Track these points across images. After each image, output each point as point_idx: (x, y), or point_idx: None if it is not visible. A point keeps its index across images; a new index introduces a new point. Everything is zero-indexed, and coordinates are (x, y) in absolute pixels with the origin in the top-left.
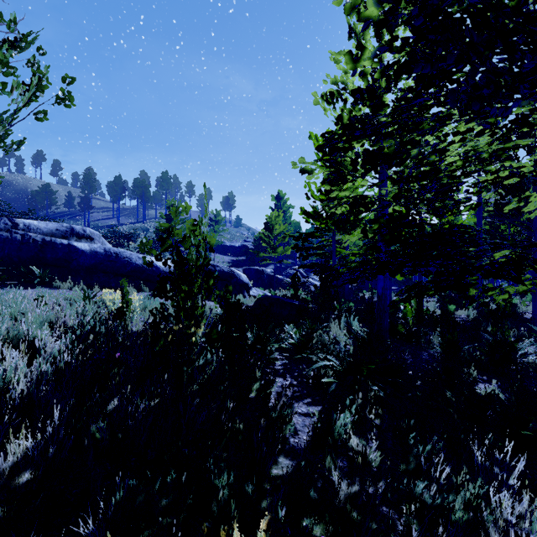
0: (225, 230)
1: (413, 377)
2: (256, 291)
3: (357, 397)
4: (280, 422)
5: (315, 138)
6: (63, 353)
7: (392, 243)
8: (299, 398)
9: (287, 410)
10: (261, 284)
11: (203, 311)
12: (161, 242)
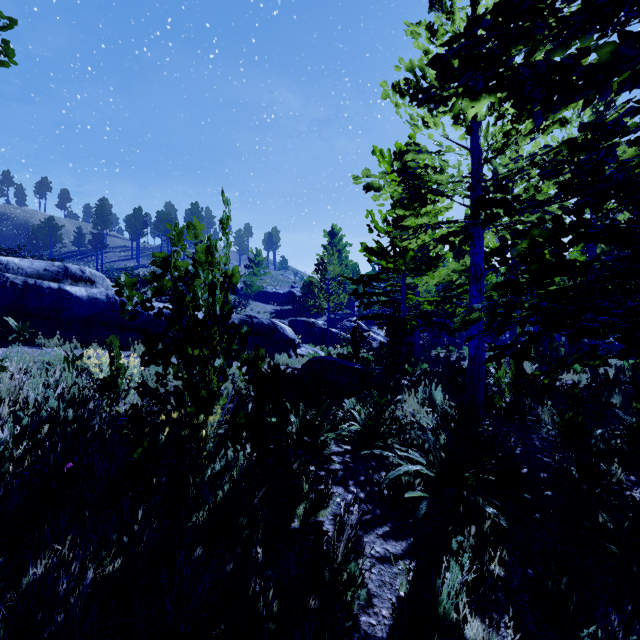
0: (267, 273)
1: (541, 486)
2: (304, 349)
3: (468, 534)
4: (343, 588)
5: (379, 154)
6: None
7: (544, 277)
8: (369, 526)
9: (354, 564)
10: (311, 340)
11: (220, 387)
12: (154, 281)
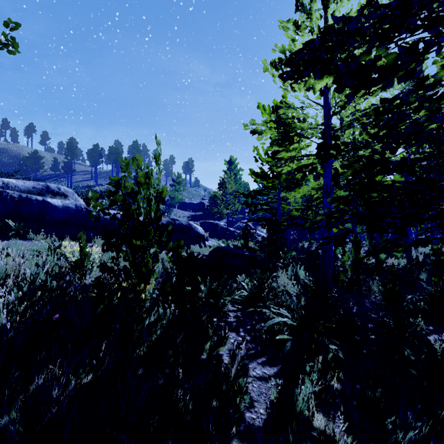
0: (185, 189)
1: (367, 332)
2: (211, 242)
3: (316, 361)
4: (234, 395)
5: (262, 108)
6: (3, 312)
7: (363, 193)
8: (253, 358)
9: (242, 379)
10: (215, 235)
11: (154, 266)
12: (110, 195)
